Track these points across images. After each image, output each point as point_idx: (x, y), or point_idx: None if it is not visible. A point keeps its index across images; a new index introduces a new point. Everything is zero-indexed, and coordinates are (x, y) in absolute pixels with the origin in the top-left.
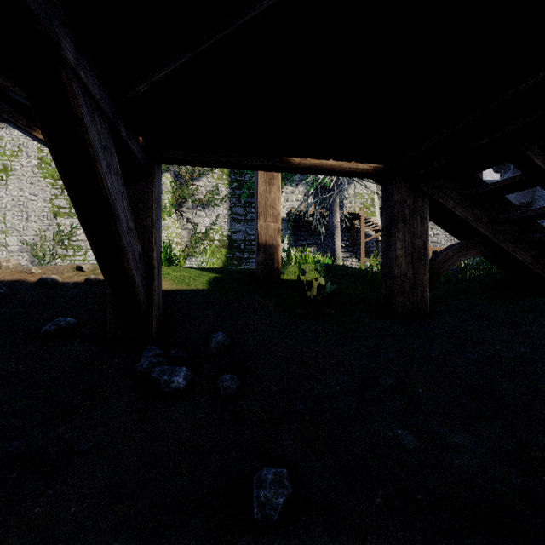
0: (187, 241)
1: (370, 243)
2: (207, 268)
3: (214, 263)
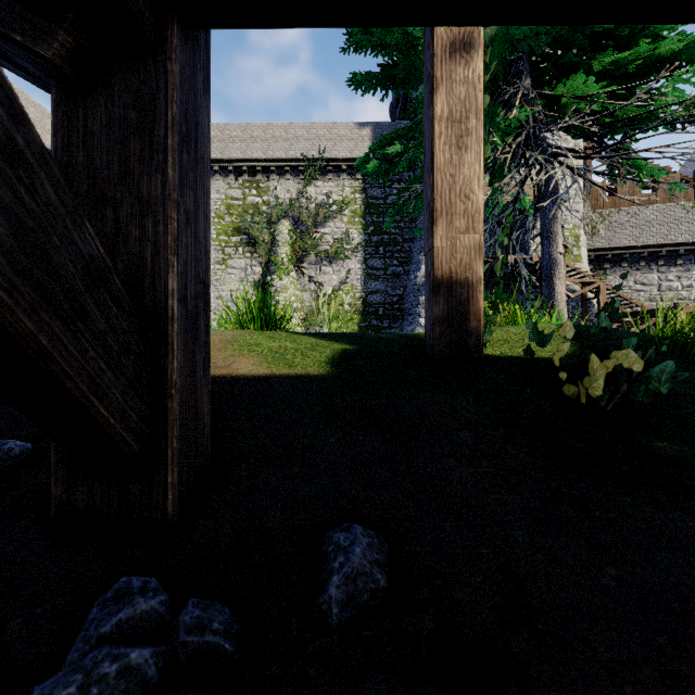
0: (309, 306)
1: (572, 302)
2: (329, 334)
3: (342, 326)
